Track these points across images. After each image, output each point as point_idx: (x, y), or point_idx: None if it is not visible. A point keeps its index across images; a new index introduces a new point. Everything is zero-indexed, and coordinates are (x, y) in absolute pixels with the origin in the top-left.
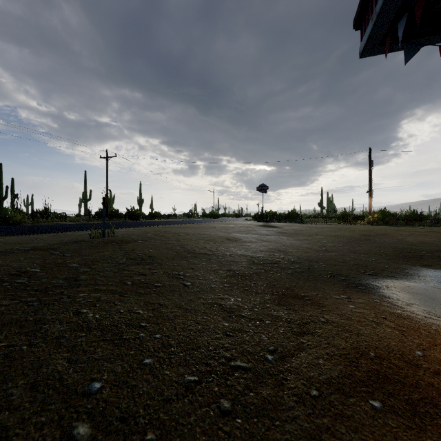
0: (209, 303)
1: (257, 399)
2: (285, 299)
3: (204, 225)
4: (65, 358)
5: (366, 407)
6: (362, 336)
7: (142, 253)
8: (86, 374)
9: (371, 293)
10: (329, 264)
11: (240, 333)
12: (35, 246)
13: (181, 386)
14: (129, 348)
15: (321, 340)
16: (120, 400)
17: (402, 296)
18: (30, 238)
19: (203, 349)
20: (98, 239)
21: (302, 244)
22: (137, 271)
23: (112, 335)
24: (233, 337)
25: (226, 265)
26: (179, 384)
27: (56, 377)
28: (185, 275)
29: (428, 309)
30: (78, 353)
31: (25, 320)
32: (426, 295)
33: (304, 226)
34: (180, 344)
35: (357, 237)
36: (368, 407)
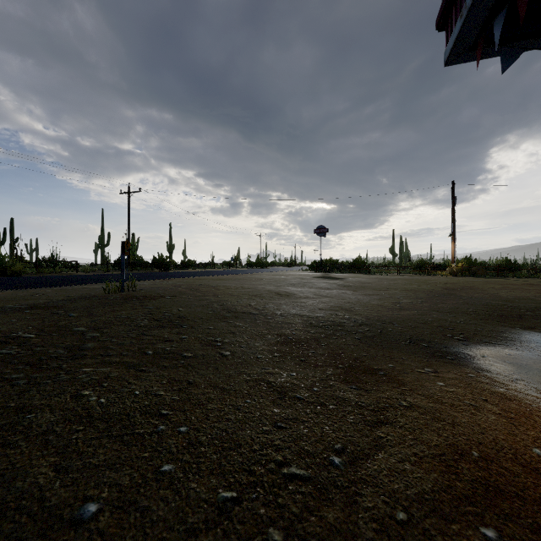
0: (254, 380)
1: (320, 527)
2: (353, 374)
3: (249, 277)
4: (51, 465)
5: (477, 539)
6: (459, 427)
7: (170, 312)
8: (78, 490)
9: (463, 364)
10: (407, 326)
11: (296, 423)
12: (34, 303)
13: (213, 508)
14: (142, 448)
15: (405, 433)
16: (124, 531)
17: (503, 369)
18: (30, 292)
19: (245, 448)
20: (115, 294)
21: (371, 300)
22: (161, 337)
23: (121, 429)
24: (286, 430)
25: (276, 328)
26: (210, 504)
27: (34, 496)
28: (223, 342)
29: (539, 387)
30: (70, 457)
31: (4, 407)
32: (533, 367)
33: (372, 277)
34: (214, 441)
35: (439, 291)
36: (480, 539)
